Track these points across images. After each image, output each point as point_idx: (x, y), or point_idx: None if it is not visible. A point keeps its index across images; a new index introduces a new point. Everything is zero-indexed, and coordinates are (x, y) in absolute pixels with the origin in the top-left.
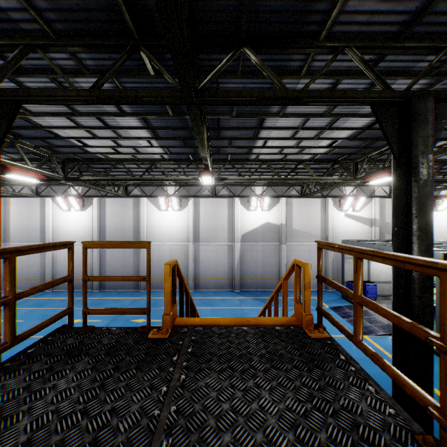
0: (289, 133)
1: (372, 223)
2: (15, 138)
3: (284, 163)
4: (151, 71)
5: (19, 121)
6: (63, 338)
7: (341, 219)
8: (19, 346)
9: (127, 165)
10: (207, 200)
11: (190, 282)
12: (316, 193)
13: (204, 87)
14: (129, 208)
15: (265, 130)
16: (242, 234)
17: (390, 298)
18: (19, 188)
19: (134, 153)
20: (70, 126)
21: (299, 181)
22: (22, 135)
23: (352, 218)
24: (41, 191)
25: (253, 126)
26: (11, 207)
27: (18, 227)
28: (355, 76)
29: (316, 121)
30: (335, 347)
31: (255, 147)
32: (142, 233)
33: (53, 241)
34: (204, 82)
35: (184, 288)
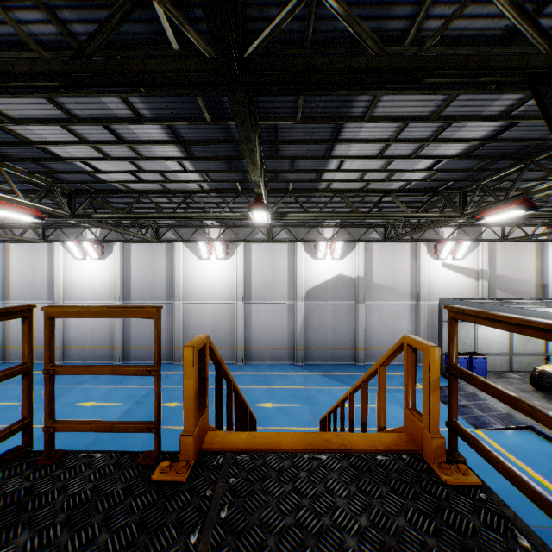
0: (376, 148)
1: (479, 276)
2: None
3: (364, 195)
4: (173, 43)
5: None
6: (3, 477)
7: (438, 270)
8: (11, 439)
9: (155, 198)
10: (260, 245)
11: (239, 352)
12: (404, 236)
13: (254, 56)
14: (161, 256)
15: (342, 143)
16: (307, 290)
17: (505, 376)
18: (21, 231)
19: (162, 181)
20: (71, 141)
21: (381, 221)
22: (8, 155)
23: (452, 269)
24: (49, 235)
25: (326, 138)
26: (11, 255)
27: (20, 280)
28: (490, 46)
29: (416, 128)
30: (499, 510)
31: (326, 170)
32: (177, 289)
33: (64, 298)
34: (253, 47)
35: (224, 374)
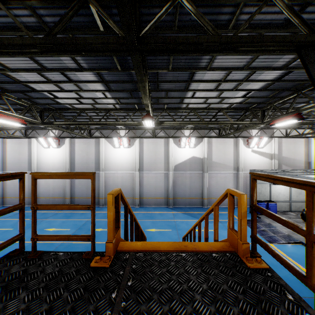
0: (213, 85)
1: (272, 157)
2: (2, 91)
3: (207, 111)
4: (100, 27)
5: (2, 77)
6: (10, 265)
7: (249, 154)
8: (8, 249)
9: (89, 113)
10: (148, 140)
11: (136, 200)
12: (230, 134)
13: (146, 35)
14: (92, 146)
15: (195, 82)
16: (175, 165)
17: (287, 213)
18: (13, 132)
19: (93, 103)
20: (42, 81)
21: (217, 126)
22: (7, 89)
23: (257, 153)
24: (28, 134)
25: (185, 80)
26: (7, 145)
27: (12, 160)
28: (276, 29)
29: (236, 74)
30: (277, 281)
31: (186, 97)
32: (101, 164)
33: (37, 170)
34: (145, 30)
35: (129, 211)
